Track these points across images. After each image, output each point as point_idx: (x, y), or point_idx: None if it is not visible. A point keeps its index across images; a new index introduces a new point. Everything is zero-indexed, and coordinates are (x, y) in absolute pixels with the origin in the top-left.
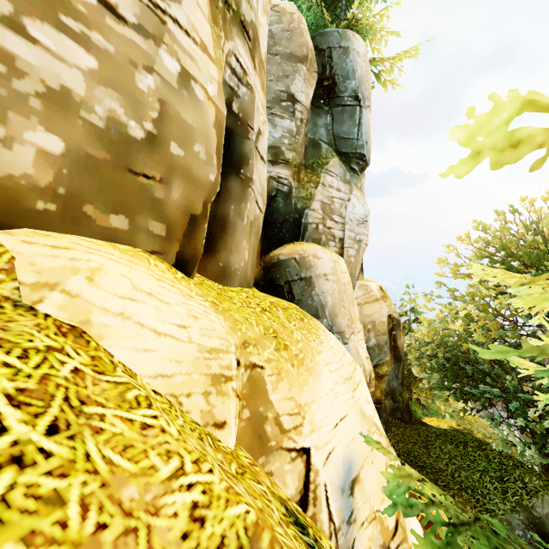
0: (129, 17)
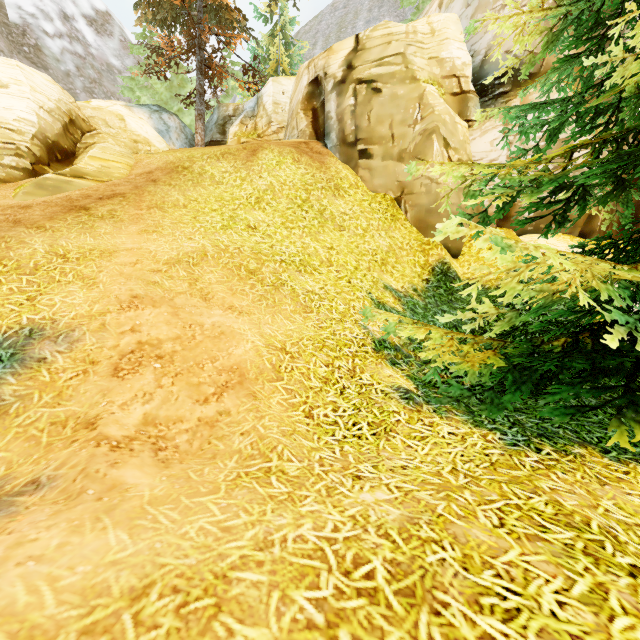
0: (551, 168)
